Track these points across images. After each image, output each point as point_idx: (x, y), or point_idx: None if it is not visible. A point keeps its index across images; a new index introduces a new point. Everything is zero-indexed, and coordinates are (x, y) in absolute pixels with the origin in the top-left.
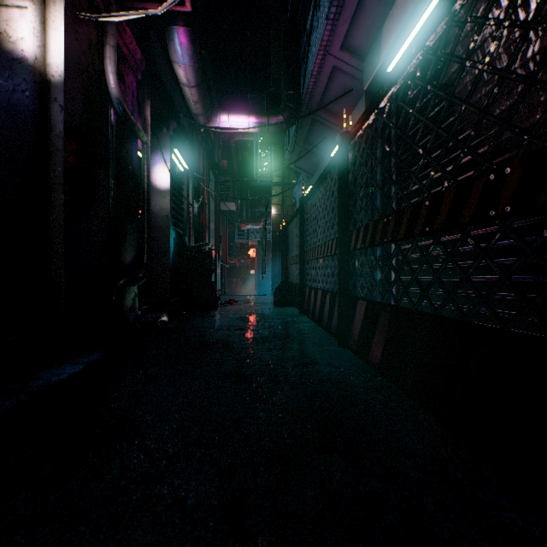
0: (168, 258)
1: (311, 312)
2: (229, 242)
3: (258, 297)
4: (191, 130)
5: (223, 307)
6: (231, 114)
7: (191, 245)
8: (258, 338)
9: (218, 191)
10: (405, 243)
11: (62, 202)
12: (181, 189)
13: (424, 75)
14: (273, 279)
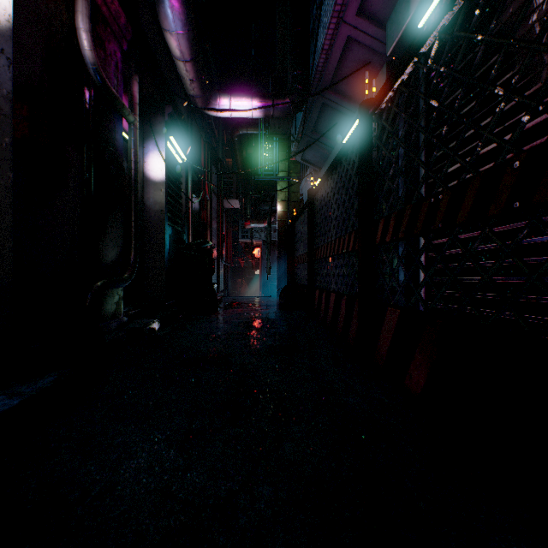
0: (163, 257)
1: (322, 317)
2: (234, 242)
3: (263, 298)
4: (190, 119)
5: (224, 310)
6: (232, 97)
7: (190, 243)
8: (261, 349)
9: (221, 187)
10: (438, 236)
11: (11, 181)
12: (179, 182)
13: (465, 29)
14: (279, 279)
